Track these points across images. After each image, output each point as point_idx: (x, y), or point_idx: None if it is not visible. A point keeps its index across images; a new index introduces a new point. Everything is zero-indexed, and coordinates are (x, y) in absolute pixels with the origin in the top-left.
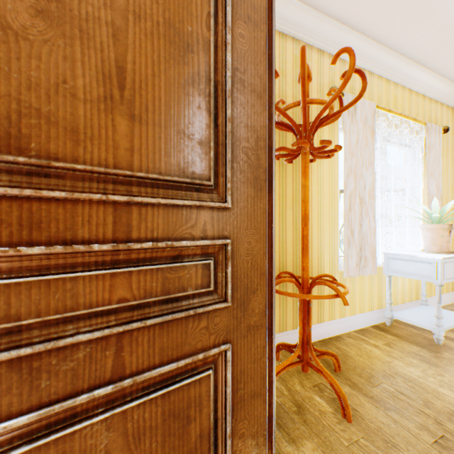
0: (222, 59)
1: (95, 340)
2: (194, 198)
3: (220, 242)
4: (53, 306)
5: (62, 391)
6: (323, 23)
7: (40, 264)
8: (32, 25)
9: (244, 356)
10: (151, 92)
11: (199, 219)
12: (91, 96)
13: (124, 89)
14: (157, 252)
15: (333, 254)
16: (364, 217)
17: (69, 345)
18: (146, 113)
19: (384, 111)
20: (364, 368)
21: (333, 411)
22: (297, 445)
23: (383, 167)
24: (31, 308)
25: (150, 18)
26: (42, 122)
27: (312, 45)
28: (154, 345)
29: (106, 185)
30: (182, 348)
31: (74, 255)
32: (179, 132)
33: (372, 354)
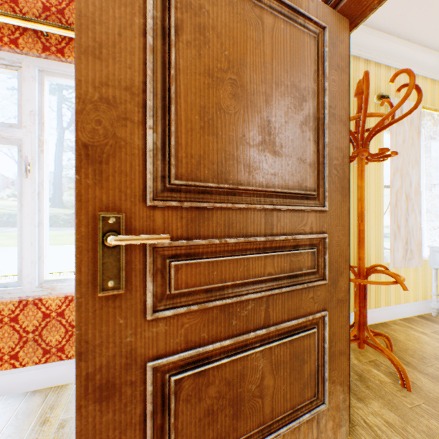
0: (321, 101)
1: (256, 298)
2: (305, 204)
3: (321, 236)
4: (239, 275)
5: (241, 329)
6: (370, 36)
7: (231, 249)
8: (230, 104)
9: (334, 322)
10: (283, 134)
11: (308, 219)
12: (255, 142)
13: (270, 135)
14: (285, 242)
15: (378, 247)
16: (410, 212)
17: (244, 300)
18: (281, 149)
19: (429, 111)
20: (415, 351)
21: (391, 382)
22: (365, 403)
23: (427, 163)
24: (230, 275)
25: (283, 83)
26: (234, 162)
27: (359, 57)
28: (284, 306)
29: (260, 198)
30: (299, 310)
31: (246, 244)
32: (298, 159)
33: (421, 339)
